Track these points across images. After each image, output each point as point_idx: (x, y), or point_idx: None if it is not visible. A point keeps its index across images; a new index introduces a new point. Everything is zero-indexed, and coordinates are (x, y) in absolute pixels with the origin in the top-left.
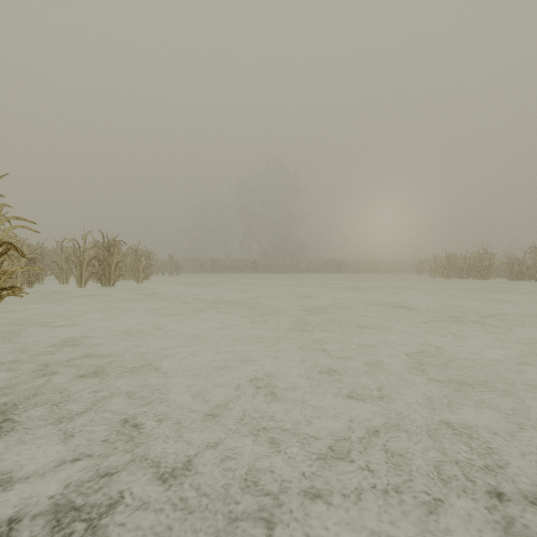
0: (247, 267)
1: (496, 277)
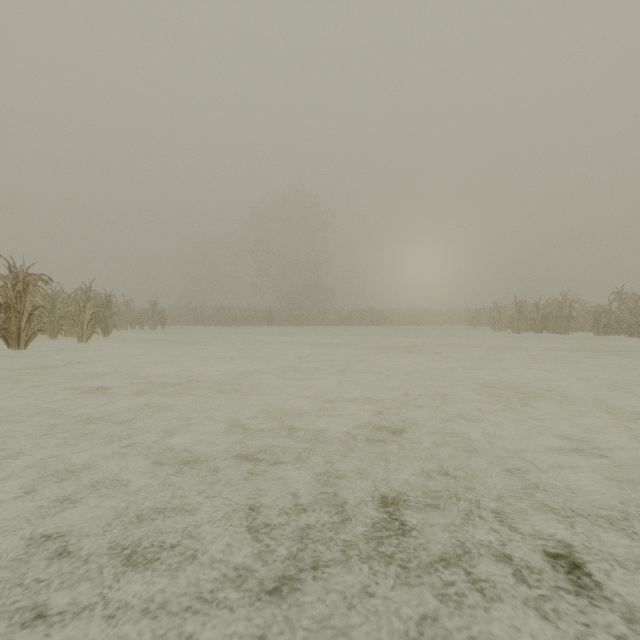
0: (261, 318)
1: (573, 330)
